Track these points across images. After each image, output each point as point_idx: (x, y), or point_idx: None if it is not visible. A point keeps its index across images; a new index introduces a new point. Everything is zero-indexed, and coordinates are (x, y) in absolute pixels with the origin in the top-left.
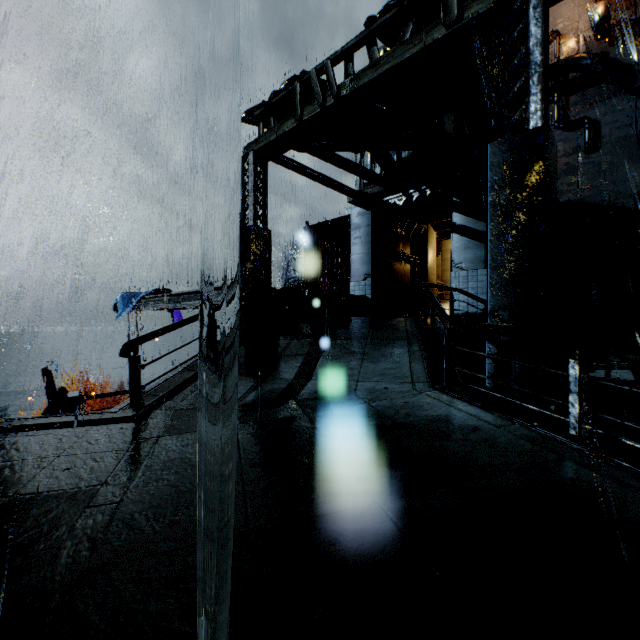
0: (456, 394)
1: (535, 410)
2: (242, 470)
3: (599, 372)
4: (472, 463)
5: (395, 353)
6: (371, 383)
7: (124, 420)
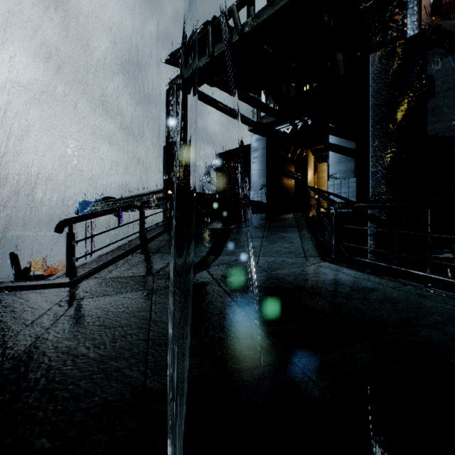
0: (345, 264)
1: (422, 274)
2: (150, 326)
3: (447, 255)
4: (380, 319)
5: (288, 236)
6: (270, 258)
7: (56, 286)
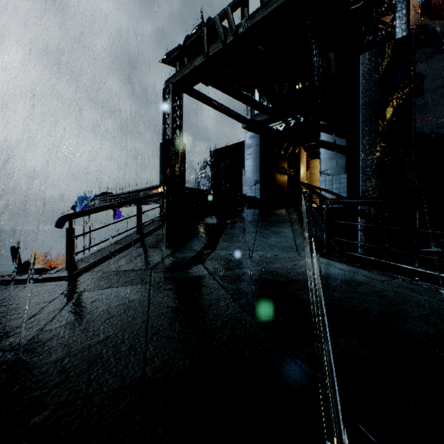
0: (336, 258)
1: (410, 268)
2: (148, 318)
3: (436, 249)
4: (369, 311)
5: (281, 231)
6: (264, 252)
7: (57, 279)
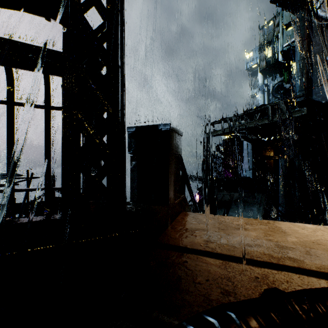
0: None
1: None
2: None
3: None
4: None
5: (254, 209)
6: None
7: None
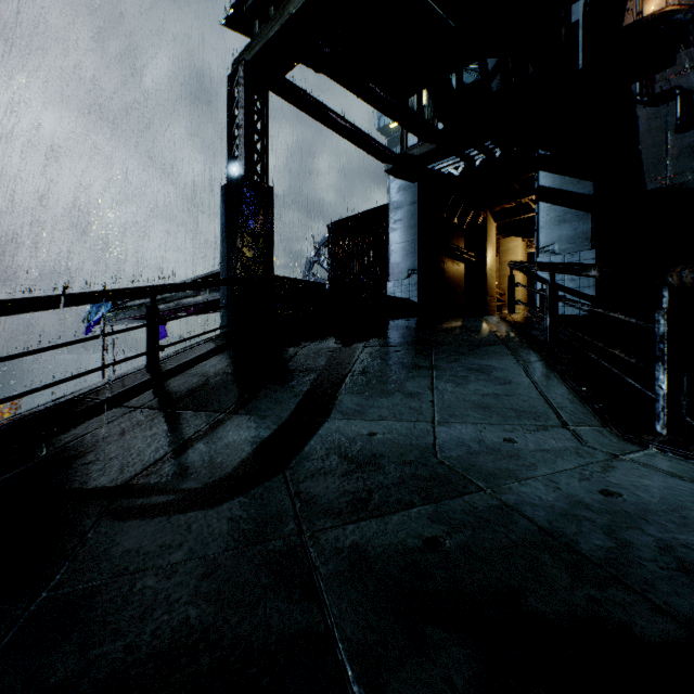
0: None
1: None
2: None
3: None
4: None
5: (492, 366)
6: (466, 427)
7: None
